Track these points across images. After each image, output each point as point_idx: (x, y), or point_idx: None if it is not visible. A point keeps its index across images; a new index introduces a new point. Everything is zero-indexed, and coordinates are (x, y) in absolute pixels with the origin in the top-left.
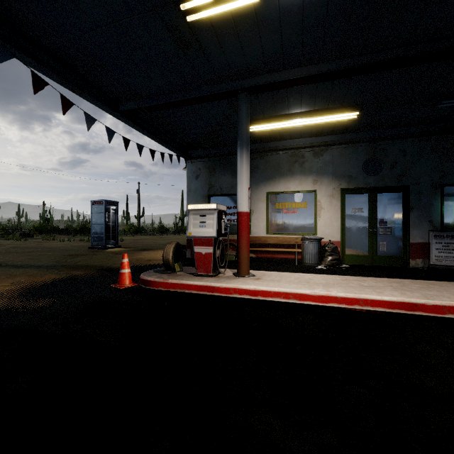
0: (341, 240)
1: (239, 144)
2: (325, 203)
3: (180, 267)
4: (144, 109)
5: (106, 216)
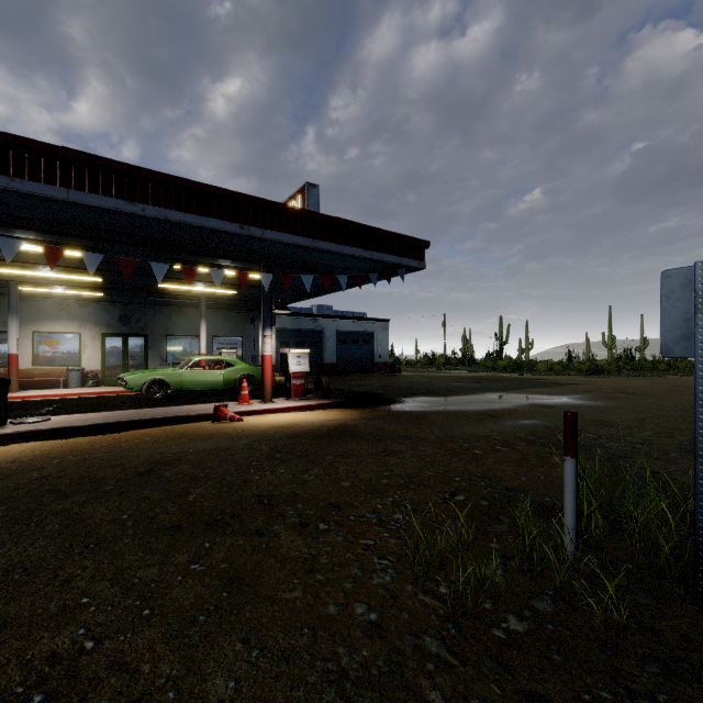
0: (102, 369)
1: (10, 312)
2: (89, 343)
3: None
4: None
5: None
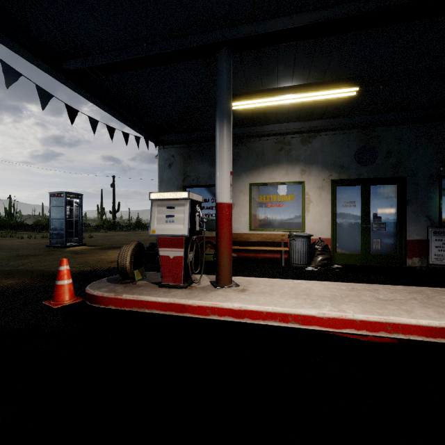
0: (332, 237)
1: (218, 115)
2: (314, 196)
3: (142, 274)
4: (94, 69)
5: (68, 210)
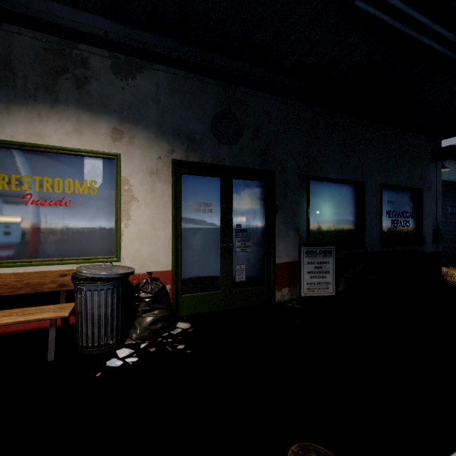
0: (174, 267)
1: None
2: (140, 188)
3: None
4: None
5: None
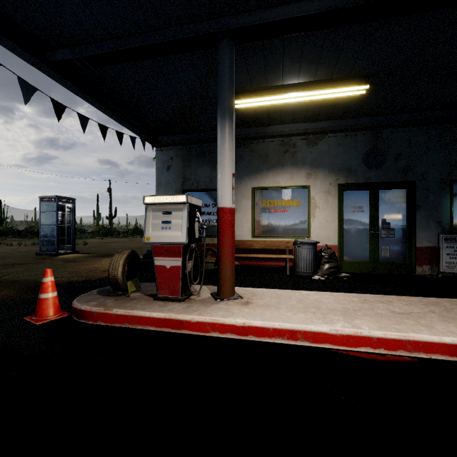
0: (339, 244)
1: (219, 112)
2: (320, 201)
3: (136, 285)
4: (83, 60)
5: (60, 216)
